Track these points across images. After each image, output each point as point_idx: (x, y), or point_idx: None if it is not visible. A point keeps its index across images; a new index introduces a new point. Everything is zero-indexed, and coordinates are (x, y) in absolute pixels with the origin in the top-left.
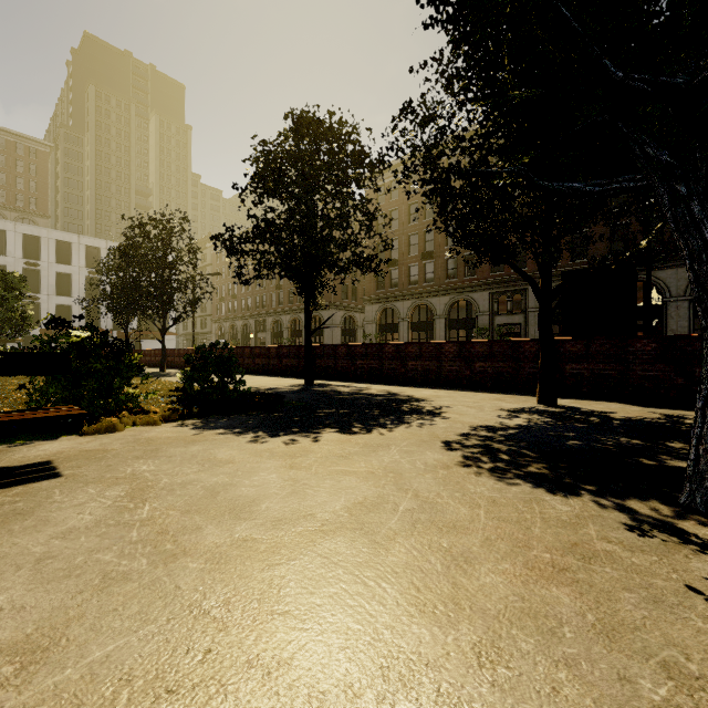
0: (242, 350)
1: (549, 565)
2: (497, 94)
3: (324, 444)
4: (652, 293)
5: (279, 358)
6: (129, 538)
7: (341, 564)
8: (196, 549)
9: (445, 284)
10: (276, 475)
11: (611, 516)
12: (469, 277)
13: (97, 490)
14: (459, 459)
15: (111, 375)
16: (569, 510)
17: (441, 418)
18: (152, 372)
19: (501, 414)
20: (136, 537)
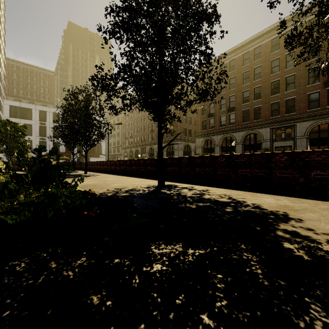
0: (125, 161)
1: None
2: None
3: None
4: None
5: (145, 166)
6: None
7: None
8: None
9: (241, 125)
10: None
11: None
12: (257, 120)
13: None
14: None
15: None
16: None
17: None
18: (79, 174)
19: None
20: None
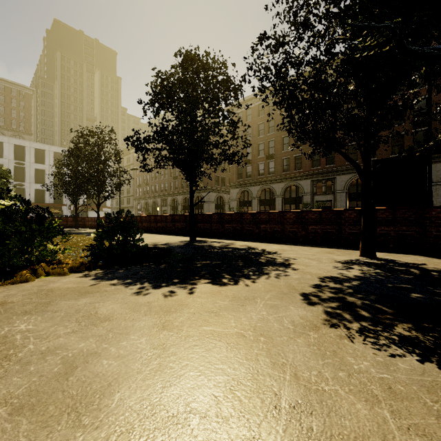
0: (149, 217)
1: None
2: None
3: (198, 296)
4: None
5: (173, 223)
6: None
7: None
8: None
9: (281, 175)
10: (145, 338)
11: None
12: (297, 170)
13: None
14: (323, 316)
15: (34, 235)
16: None
17: (292, 269)
18: (90, 232)
19: (337, 265)
20: None
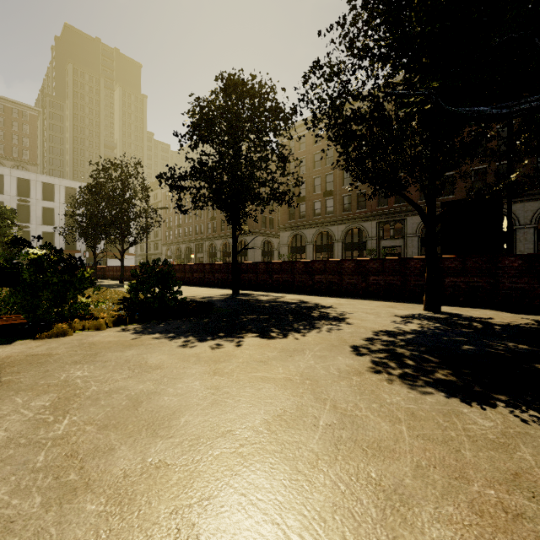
0: (184, 266)
1: (499, 509)
2: (419, 2)
3: (246, 348)
4: (503, 222)
5: (212, 273)
6: (34, 463)
7: (260, 506)
8: (101, 480)
9: (342, 216)
10: (199, 382)
11: (538, 433)
12: (361, 210)
13: (25, 399)
14: (369, 365)
15: (65, 287)
16: (492, 426)
17: (346, 324)
18: (113, 284)
19: (396, 320)
20: (41, 462)
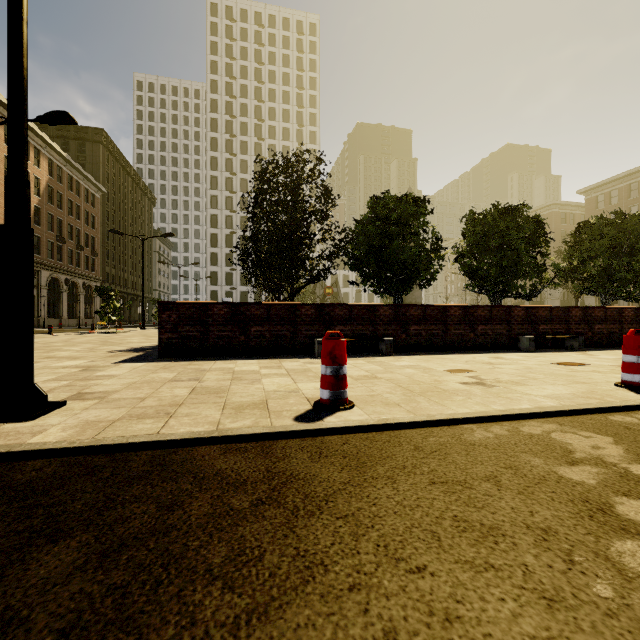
0: None
1: None
2: None
3: None
4: None
5: None
6: None
7: None
8: None
9: None
10: None
11: None
12: None
13: None
14: None
15: None
16: None
17: None
18: None
19: None
20: None
